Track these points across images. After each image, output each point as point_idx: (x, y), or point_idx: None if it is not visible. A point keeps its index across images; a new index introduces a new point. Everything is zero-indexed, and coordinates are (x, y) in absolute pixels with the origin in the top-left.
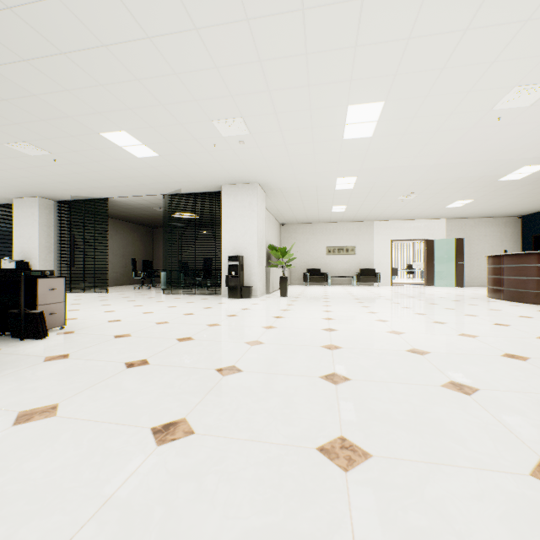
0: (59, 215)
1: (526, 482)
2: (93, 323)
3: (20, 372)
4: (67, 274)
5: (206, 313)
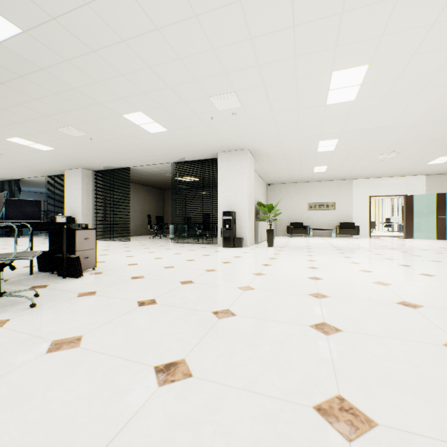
0: (95, 182)
1: None
2: (116, 266)
3: (59, 305)
4: (101, 227)
5: (204, 260)
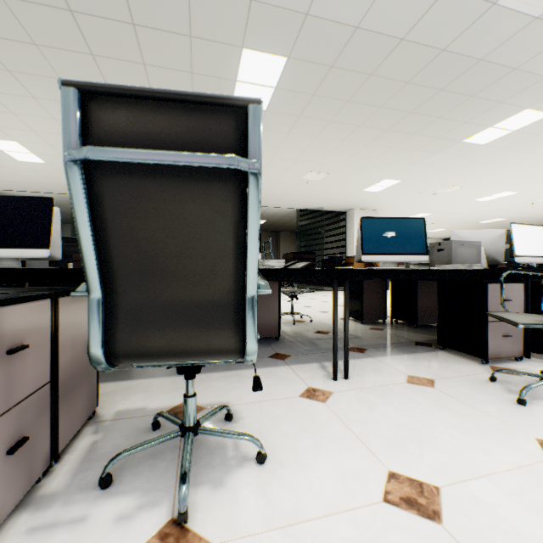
0: None
1: None
2: None
3: None
4: None
5: None
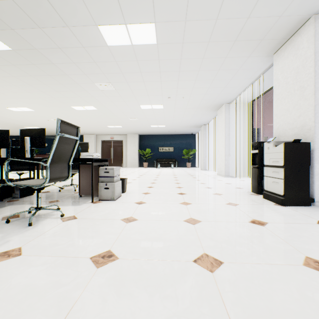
0: None
1: None
2: None
3: None
4: None
5: None
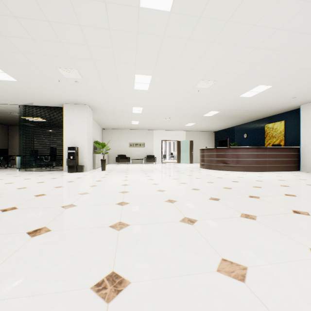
0: None
1: (177, 223)
2: None
3: None
4: None
5: (53, 181)
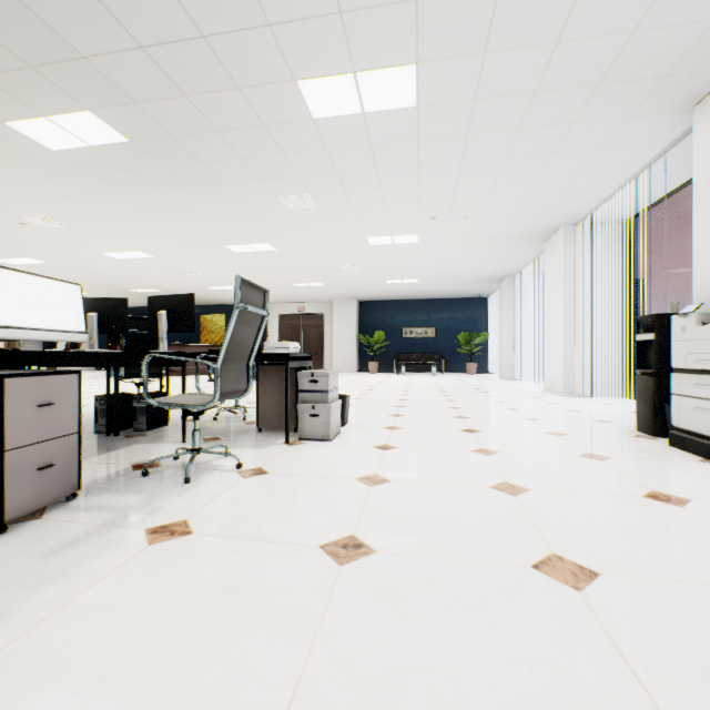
0: None
1: None
2: None
3: None
4: None
5: None
